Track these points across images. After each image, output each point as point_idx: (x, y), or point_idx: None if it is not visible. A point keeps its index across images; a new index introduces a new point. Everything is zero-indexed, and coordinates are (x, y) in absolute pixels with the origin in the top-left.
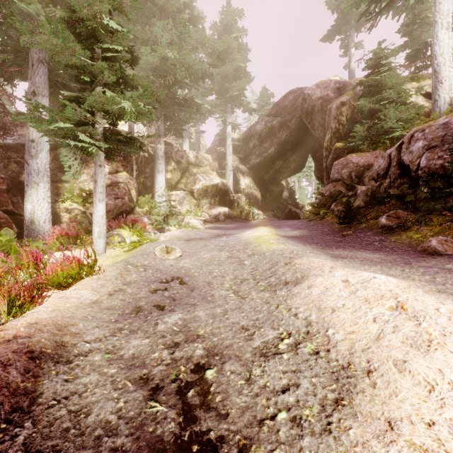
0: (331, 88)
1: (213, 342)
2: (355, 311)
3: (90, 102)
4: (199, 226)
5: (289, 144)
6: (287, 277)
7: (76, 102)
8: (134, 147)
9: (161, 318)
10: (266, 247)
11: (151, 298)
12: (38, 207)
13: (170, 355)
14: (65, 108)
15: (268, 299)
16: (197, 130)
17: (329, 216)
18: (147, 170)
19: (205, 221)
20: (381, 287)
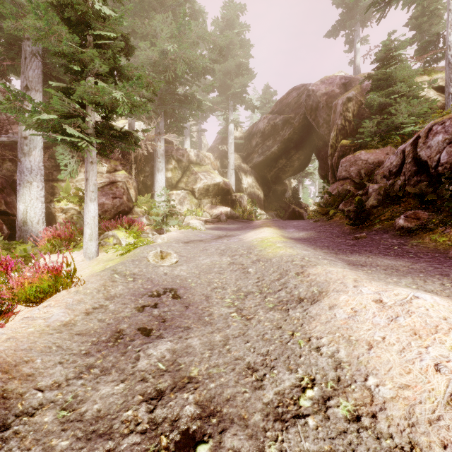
0: (337, 84)
1: (209, 390)
2: (403, 349)
3: (79, 93)
4: (200, 226)
5: (293, 142)
6: (300, 292)
7: (67, 94)
8: (128, 142)
9: (145, 349)
10: (272, 252)
11: (136, 318)
12: (31, 207)
13: (149, 414)
14: (51, 99)
15: (279, 322)
16: (199, 129)
17: (337, 217)
18: (147, 169)
19: (206, 221)
20: (429, 312)
